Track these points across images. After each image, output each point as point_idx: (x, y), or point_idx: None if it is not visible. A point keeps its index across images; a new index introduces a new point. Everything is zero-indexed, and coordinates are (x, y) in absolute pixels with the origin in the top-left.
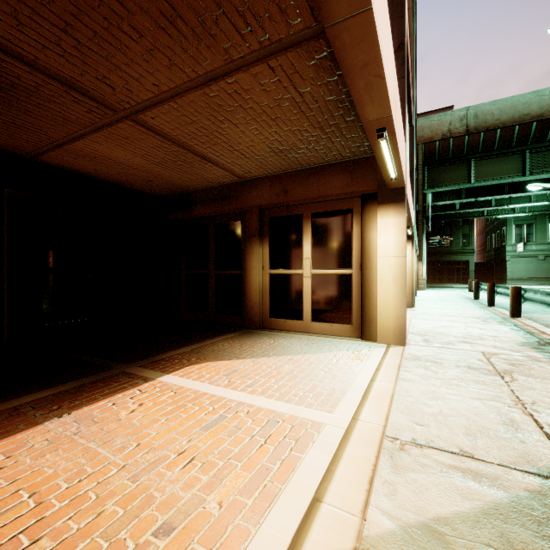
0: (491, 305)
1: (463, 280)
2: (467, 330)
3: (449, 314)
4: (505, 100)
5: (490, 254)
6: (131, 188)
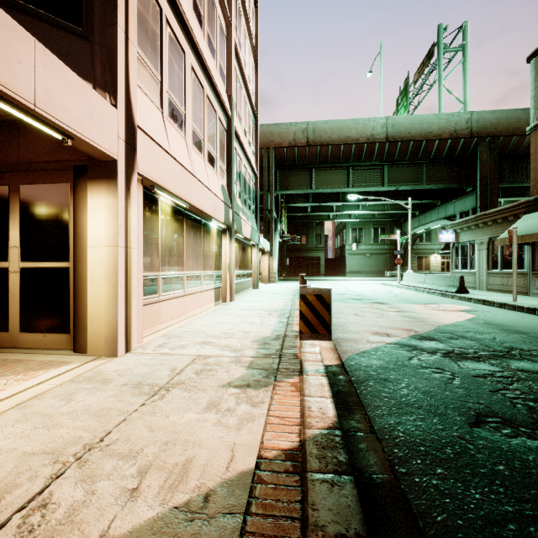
0: None
1: (317, 273)
2: (234, 326)
3: (249, 308)
4: (334, 122)
5: (337, 252)
6: None
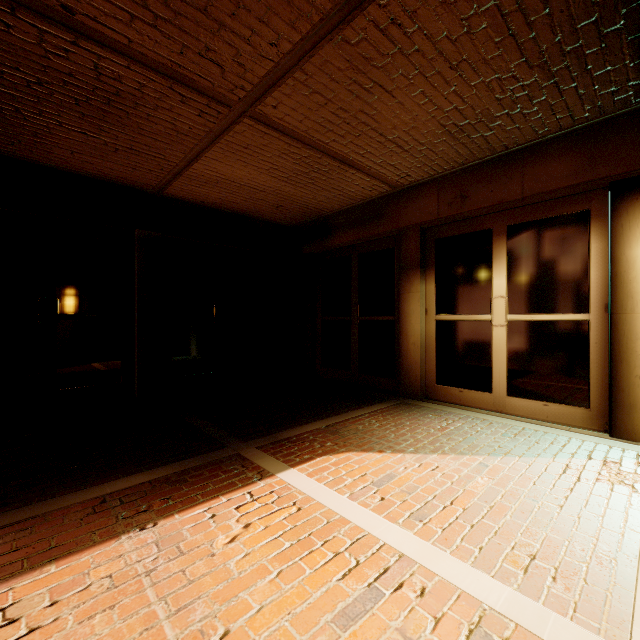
0: None
1: None
2: None
3: None
4: None
5: None
6: (260, 219)
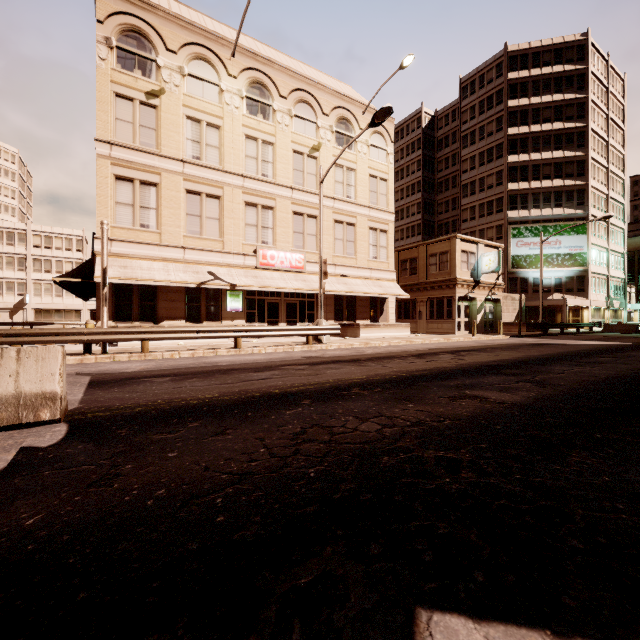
0: None
1: None
2: None
3: None
4: None
5: None
6: None
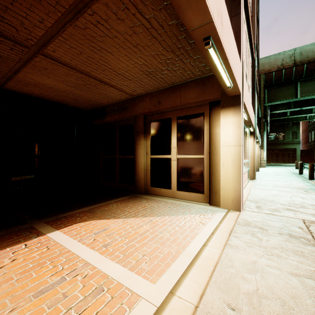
0: (312, 179)
1: (292, 161)
2: (291, 199)
3: (279, 185)
4: None
5: (311, 144)
6: (68, 105)
